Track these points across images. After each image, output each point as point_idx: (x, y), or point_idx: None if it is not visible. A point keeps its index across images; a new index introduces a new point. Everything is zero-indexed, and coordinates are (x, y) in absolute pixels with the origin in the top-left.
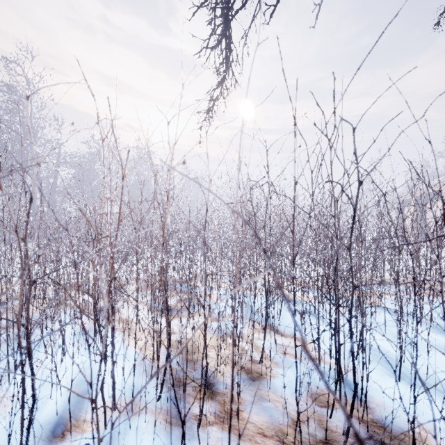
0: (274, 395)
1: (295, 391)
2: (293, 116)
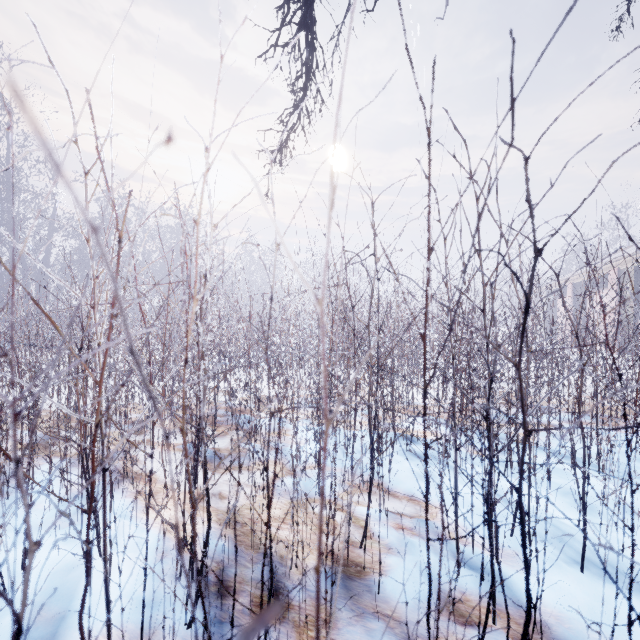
0: (385, 606)
1: (427, 616)
2: (427, 128)
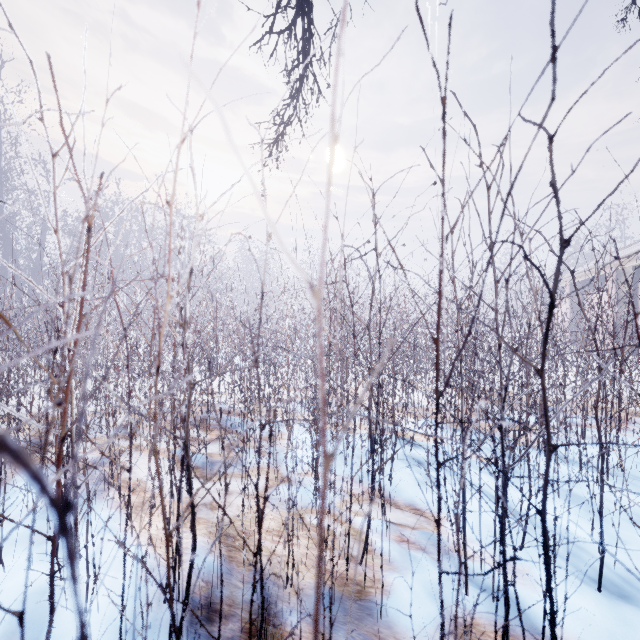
0: (388, 632)
1: None
2: (441, 96)
